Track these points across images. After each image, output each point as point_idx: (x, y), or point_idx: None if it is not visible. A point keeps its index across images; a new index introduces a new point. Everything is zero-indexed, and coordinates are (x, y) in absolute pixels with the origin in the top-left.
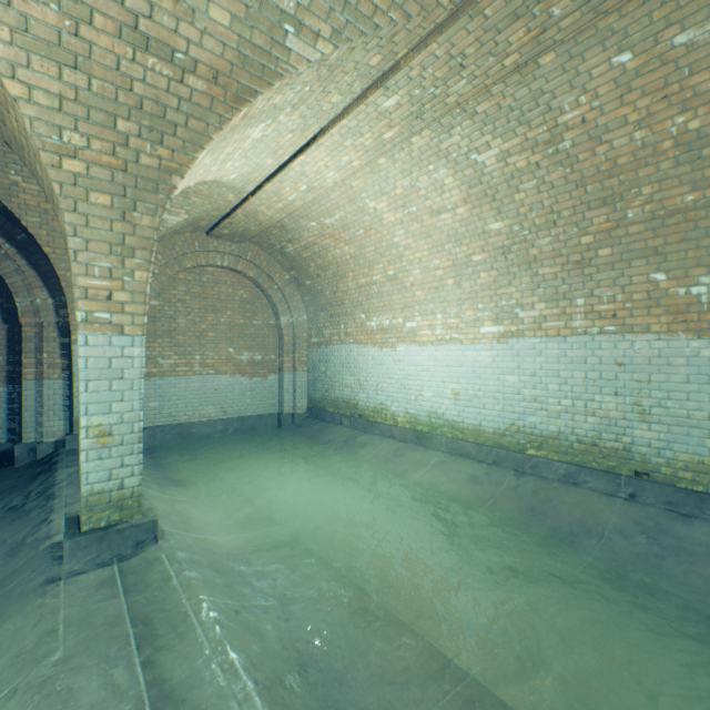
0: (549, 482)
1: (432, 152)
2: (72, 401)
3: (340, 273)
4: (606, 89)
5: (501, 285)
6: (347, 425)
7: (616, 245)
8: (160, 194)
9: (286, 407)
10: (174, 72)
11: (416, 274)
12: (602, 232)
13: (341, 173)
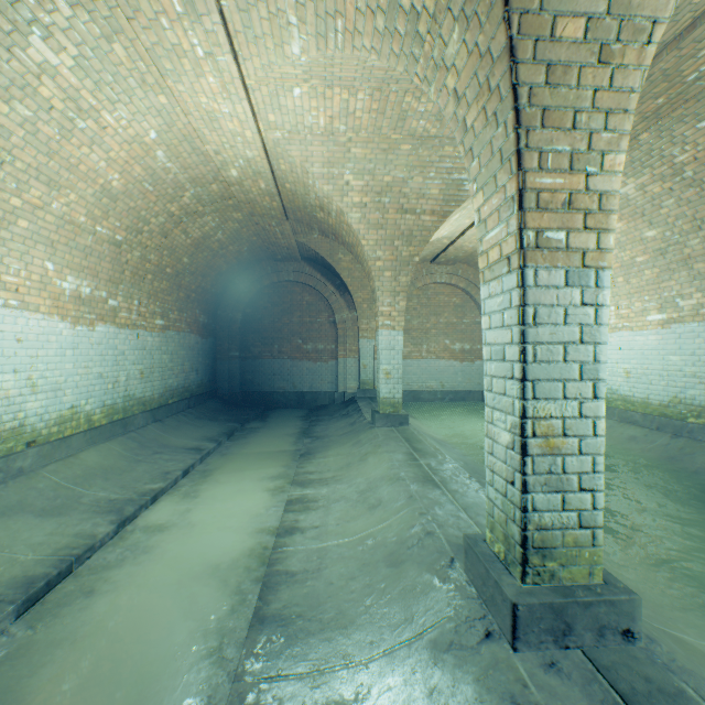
0: (699, 442)
1: None
2: (358, 371)
3: None
4: (702, 140)
5: (662, 280)
6: None
7: None
8: (409, 266)
9: None
10: (416, 217)
11: None
12: None
13: None
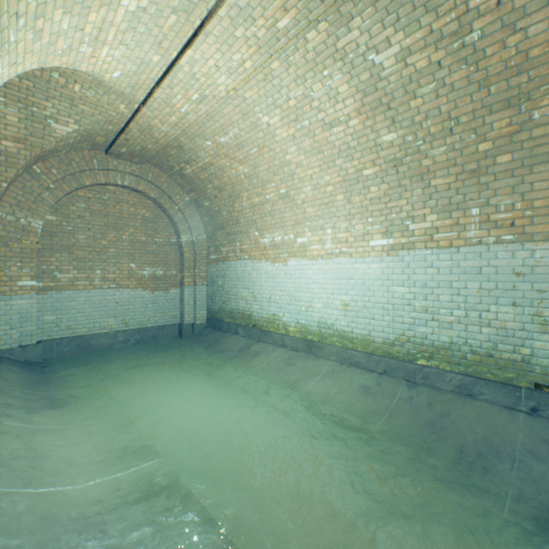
0: (444, 393)
1: (328, 52)
2: None
3: (235, 193)
4: None
5: (392, 198)
6: (242, 334)
7: (517, 151)
8: None
9: (187, 318)
10: None
11: (307, 191)
12: (503, 137)
13: (233, 78)
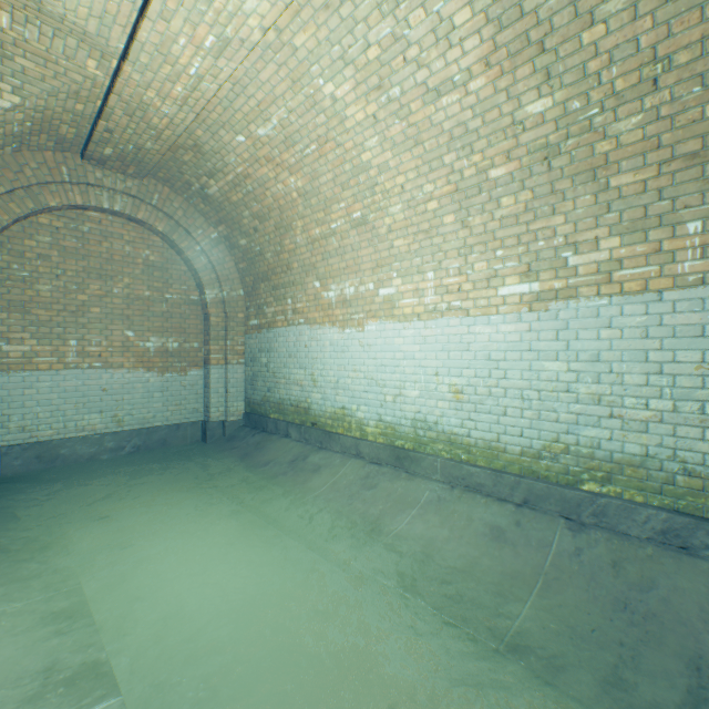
0: (637, 544)
1: None
2: None
3: (284, 223)
4: None
5: (539, 215)
6: (296, 437)
7: None
8: None
9: (214, 413)
10: None
11: (396, 212)
12: None
13: None
